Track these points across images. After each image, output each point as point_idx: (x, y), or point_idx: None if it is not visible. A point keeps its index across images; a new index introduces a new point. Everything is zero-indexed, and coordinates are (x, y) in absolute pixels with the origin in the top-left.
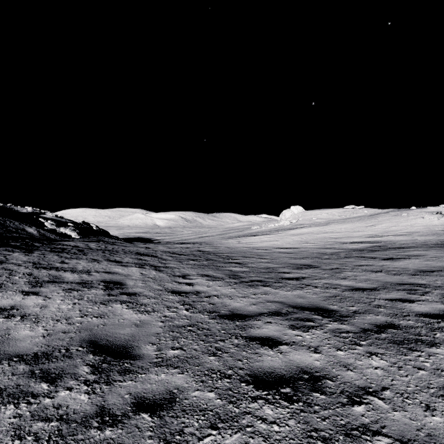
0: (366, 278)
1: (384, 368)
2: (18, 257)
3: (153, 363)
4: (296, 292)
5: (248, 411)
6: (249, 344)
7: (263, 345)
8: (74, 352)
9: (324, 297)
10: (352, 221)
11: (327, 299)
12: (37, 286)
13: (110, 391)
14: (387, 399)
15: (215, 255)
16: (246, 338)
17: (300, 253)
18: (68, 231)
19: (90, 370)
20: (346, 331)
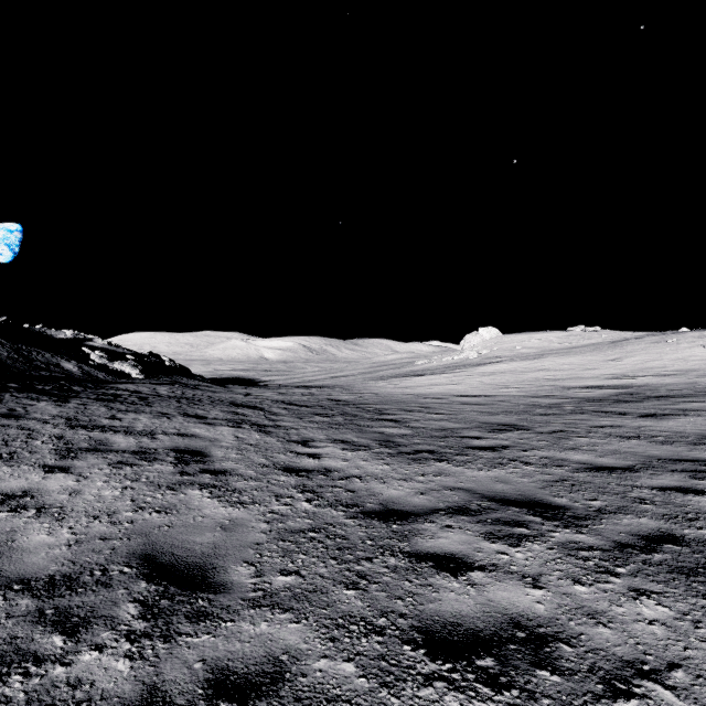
0: (613, 449)
1: (667, 623)
2: (45, 408)
3: (248, 601)
4: (493, 472)
5: (417, 705)
6: (415, 567)
7: (441, 569)
8: (115, 576)
9: (542, 481)
10: (581, 352)
11: (547, 485)
12: (69, 458)
13: (170, 655)
14: (681, 688)
15: (356, 407)
16: (410, 556)
17: (497, 405)
18: (126, 367)
19: (139, 612)
20: (588, 546)
